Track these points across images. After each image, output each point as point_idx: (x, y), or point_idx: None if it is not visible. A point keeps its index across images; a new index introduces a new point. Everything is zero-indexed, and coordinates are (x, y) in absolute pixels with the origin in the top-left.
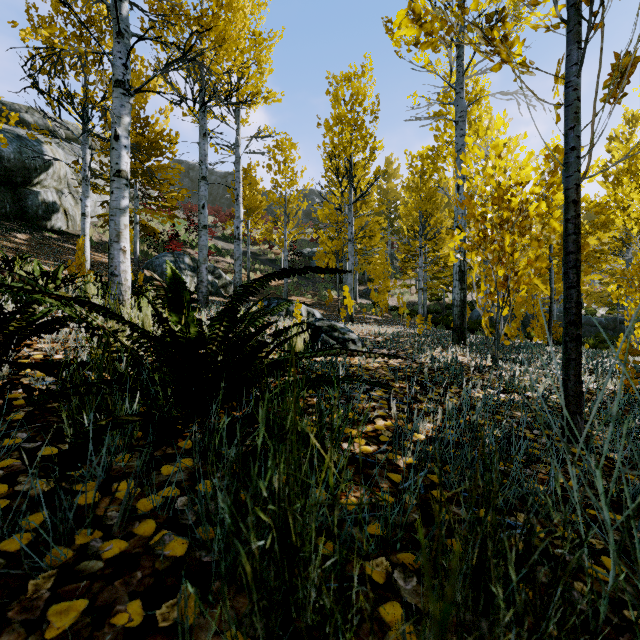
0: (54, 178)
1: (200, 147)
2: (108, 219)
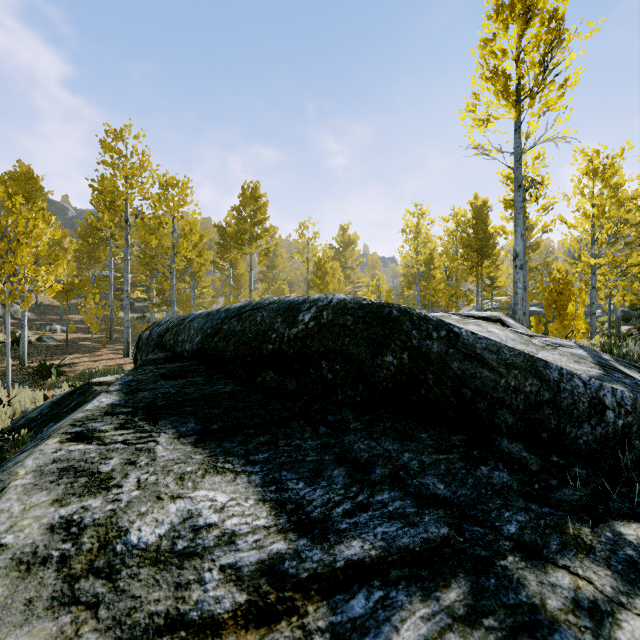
0: None
1: None
2: None
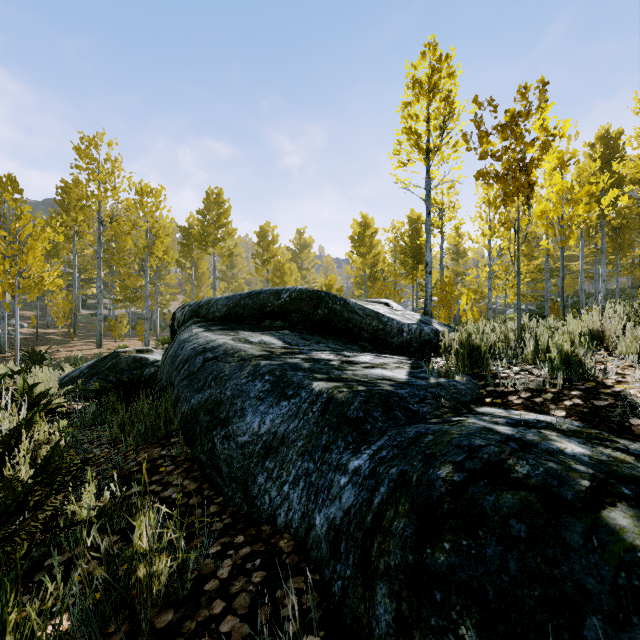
0: None
1: None
2: None
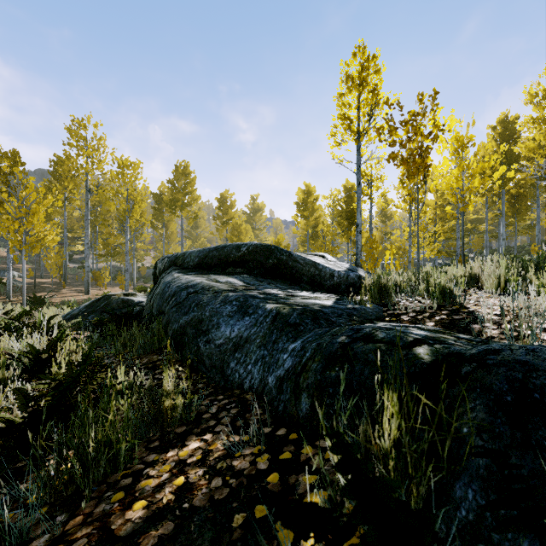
0: None
1: None
2: None
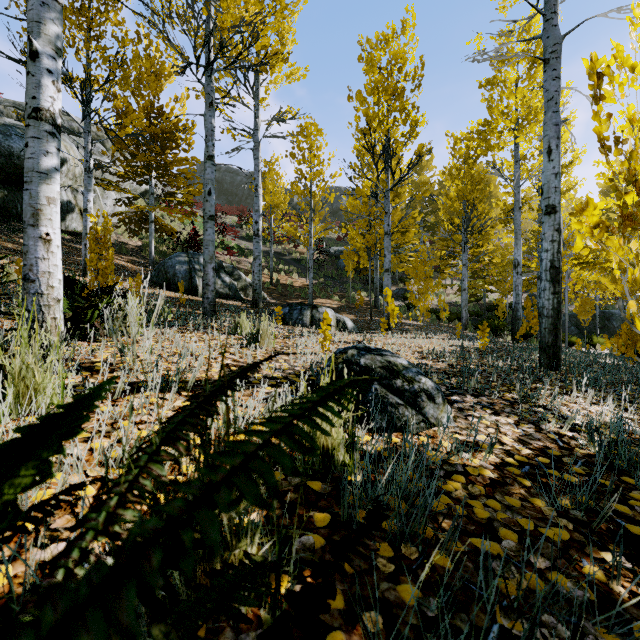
0: (69, 176)
1: (206, 120)
2: (123, 218)
